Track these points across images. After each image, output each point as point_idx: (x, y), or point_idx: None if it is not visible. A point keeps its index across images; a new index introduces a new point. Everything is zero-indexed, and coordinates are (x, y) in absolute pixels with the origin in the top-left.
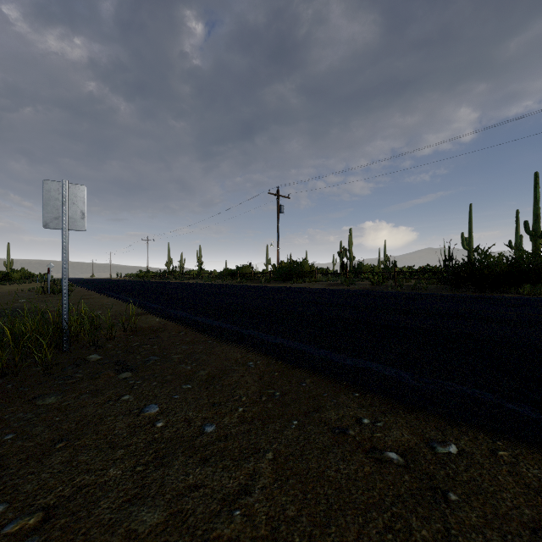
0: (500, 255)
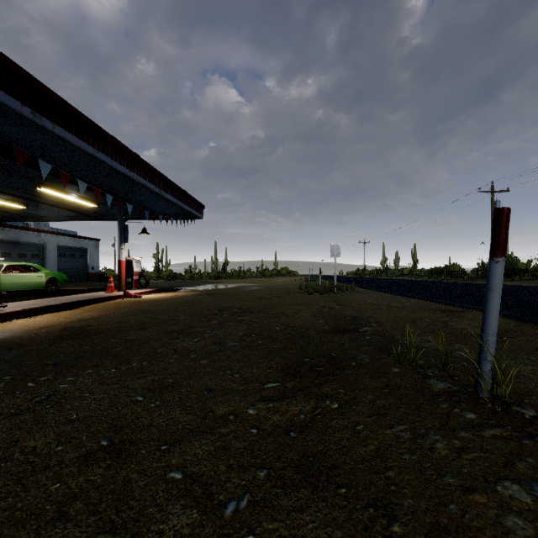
0: None
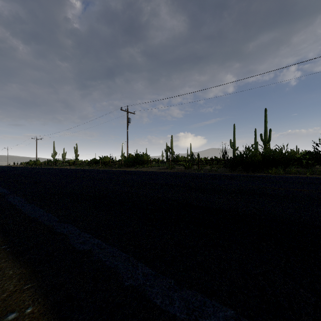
0: (257, 150)
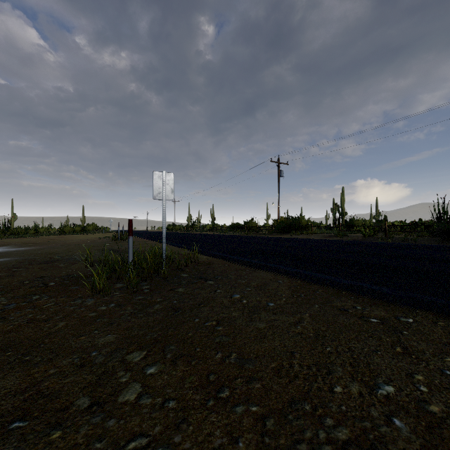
0: None
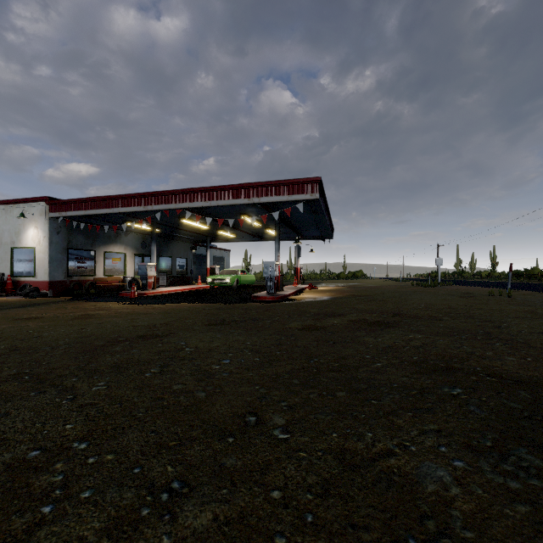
0: None
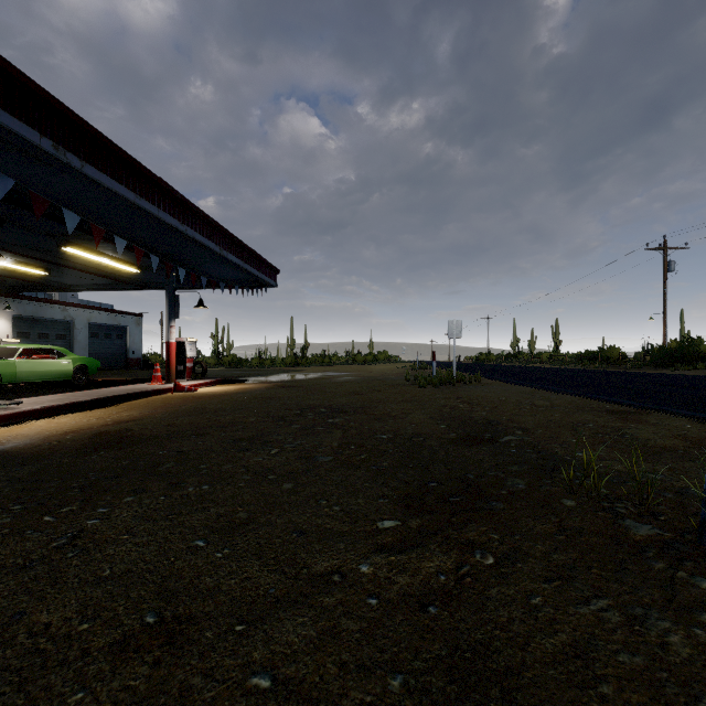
0: None
